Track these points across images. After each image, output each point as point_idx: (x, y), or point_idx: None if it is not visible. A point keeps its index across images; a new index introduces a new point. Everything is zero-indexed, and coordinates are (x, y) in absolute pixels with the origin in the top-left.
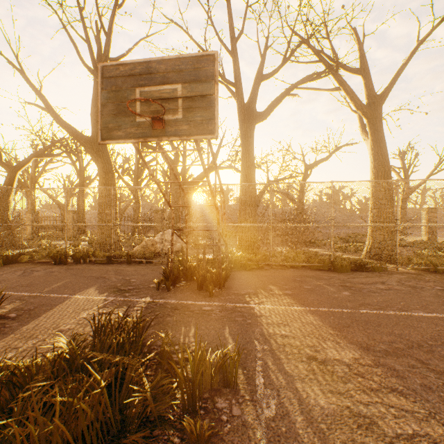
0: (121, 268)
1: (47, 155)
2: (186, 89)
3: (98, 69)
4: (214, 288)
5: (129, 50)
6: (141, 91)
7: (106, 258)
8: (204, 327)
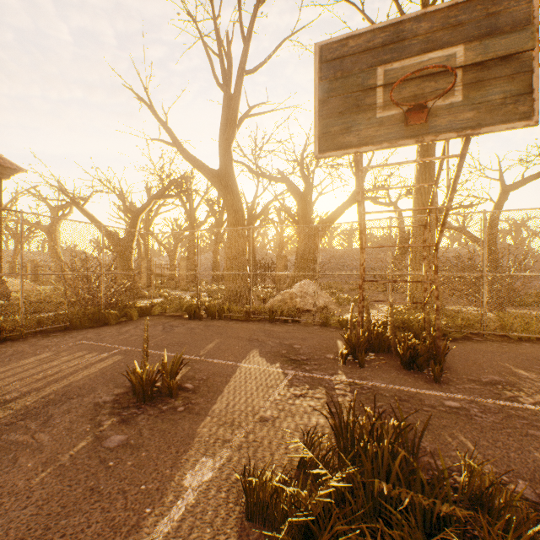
0: (267, 327)
1: (166, 196)
2: (474, 51)
3: (314, 52)
4: (427, 368)
5: (268, 57)
6: (385, 70)
7: (243, 314)
8: (486, 443)
